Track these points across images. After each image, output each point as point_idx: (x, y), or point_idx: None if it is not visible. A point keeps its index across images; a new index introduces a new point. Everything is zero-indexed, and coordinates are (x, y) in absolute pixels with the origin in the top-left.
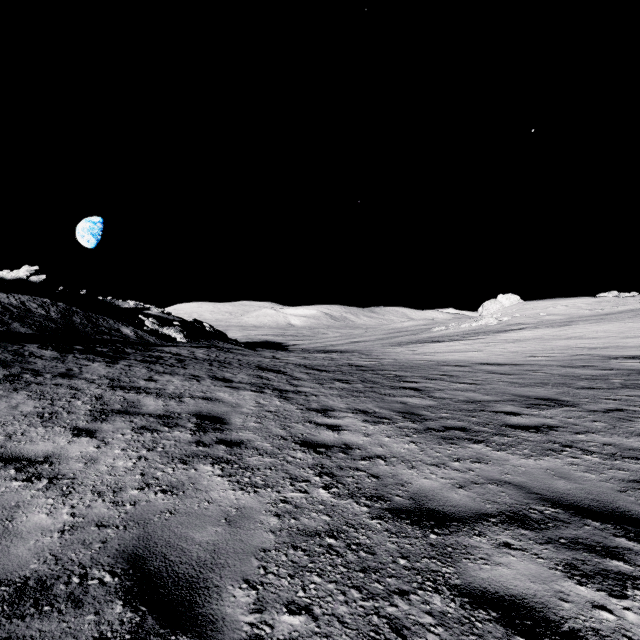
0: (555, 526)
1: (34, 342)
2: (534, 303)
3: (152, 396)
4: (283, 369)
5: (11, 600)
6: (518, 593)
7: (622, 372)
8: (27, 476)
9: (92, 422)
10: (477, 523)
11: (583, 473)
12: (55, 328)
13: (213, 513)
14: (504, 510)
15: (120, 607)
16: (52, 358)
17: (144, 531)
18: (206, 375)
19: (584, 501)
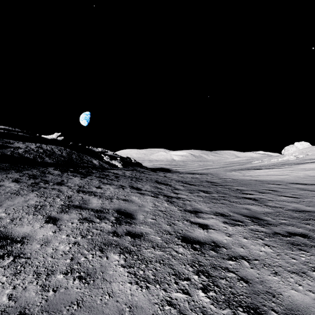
0: None
1: (52, 166)
2: None
3: (97, 197)
4: (169, 183)
5: None
6: None
7: None
8: (3, 253)
9: (59, 213)
10: None
11: None
12: (63, 160)
13: (110, 311)
14: None
15: None
16: (57, 174)
17: None
18: (128, 185)
19: None
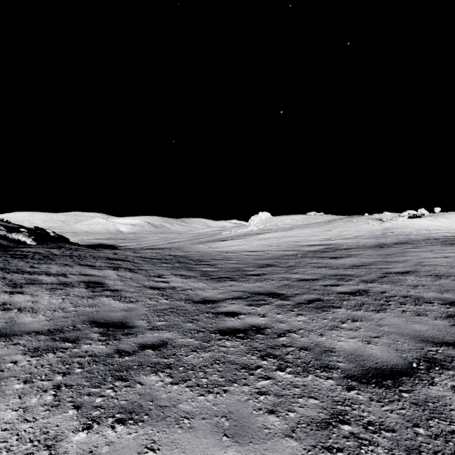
0: (250, 298)
1: None
2: (277, 217)
3: (43, 275)
4: (126, 259)
5: (49, 333)
6: (232, 310)
7: (304, 252)
8: (2, 309)
9: (14, 288)
10: (225, 300)
11: (267, 285)
12: None
13: (117, 310)
14: (235, 297)
15: (97, 328)
16: None
17: (89, 316)
18: (73, 263)
19: (263, 292)
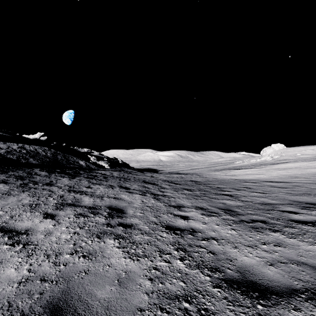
0: None
1: (38, 168)
2: (293, 148)
3: (88, 196)
4: (156, 182)
5: None
6: None
7: None
8: (13, 242)
9: (55, 210)
10: (291, 298)
11: None
12: (49, 161)
13: (111, 275)
14: (309, 287)
15: None
16: (44, 175)
17: (67, 286)
18: (117, 185)
19: None
